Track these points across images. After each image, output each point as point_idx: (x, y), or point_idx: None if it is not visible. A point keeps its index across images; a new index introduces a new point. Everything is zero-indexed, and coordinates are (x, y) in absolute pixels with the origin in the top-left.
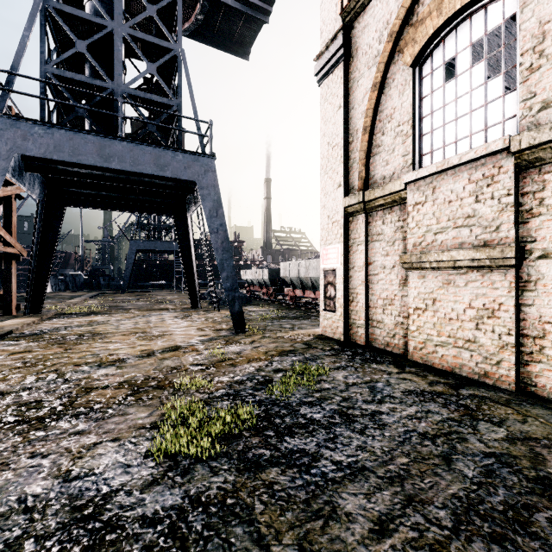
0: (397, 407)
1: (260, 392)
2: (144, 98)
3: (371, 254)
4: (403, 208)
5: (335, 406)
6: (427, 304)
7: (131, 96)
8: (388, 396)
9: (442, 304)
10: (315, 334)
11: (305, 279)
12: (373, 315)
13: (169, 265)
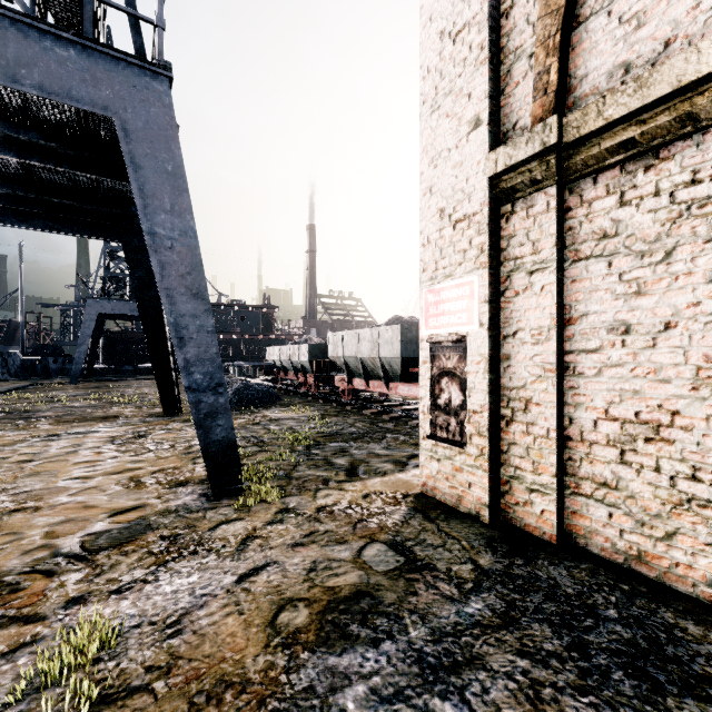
0: None
1: None
2: None
3: (573, 296)
4: None
5: None
6: None
7: None
8: None
9: None
10: (408, 493)
11: (371, 362)
12: (579, 462)
13: None
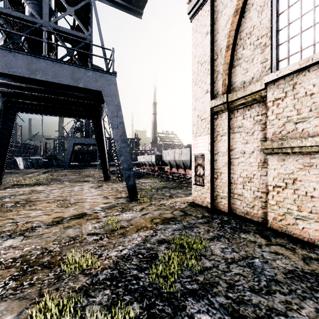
0: (290, 301)
1: (144, 273)
2: (65, 32)
3: (232, 143)
4: (261, 105)
5: (224, 299)
6: (287, 183)
7: (56, 30)
8: (273, 280)
9: (303, 183)
10: (188, 201)
11: (179, 162)
12: (234, 189)
13: (95, 153)
